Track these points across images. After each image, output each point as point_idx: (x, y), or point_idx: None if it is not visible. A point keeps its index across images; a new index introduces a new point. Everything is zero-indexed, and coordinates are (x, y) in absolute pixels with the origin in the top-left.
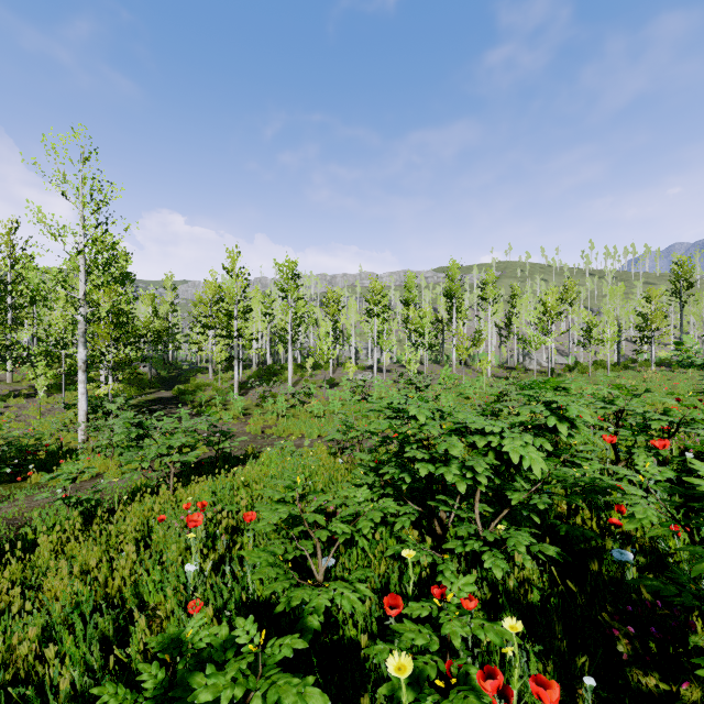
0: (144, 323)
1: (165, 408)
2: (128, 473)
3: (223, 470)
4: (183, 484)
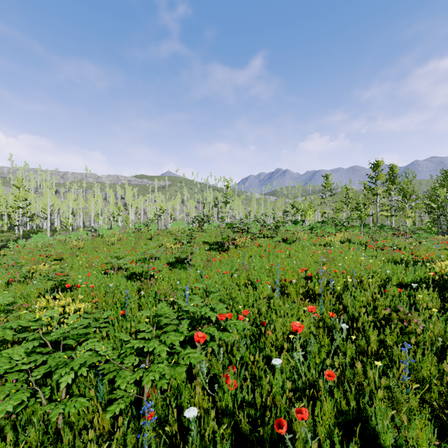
0: None
1: None
2: None
3: None
4: None
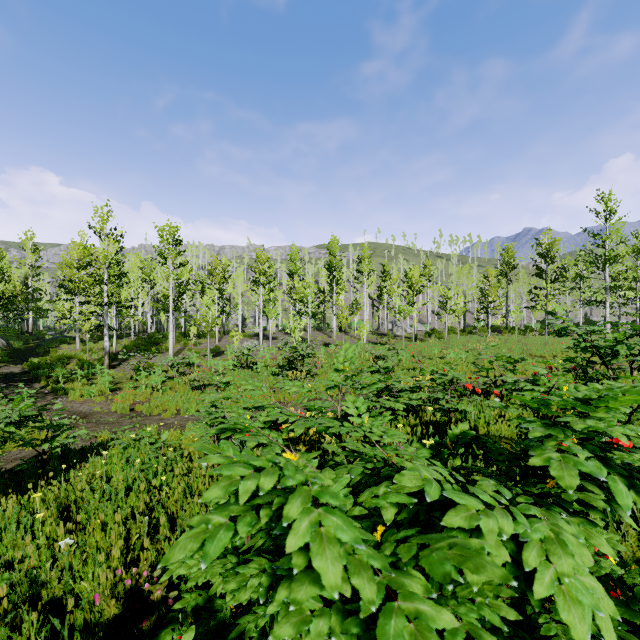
0: None
1: (8, 387)
2: None
3: (54, 474)
4: None
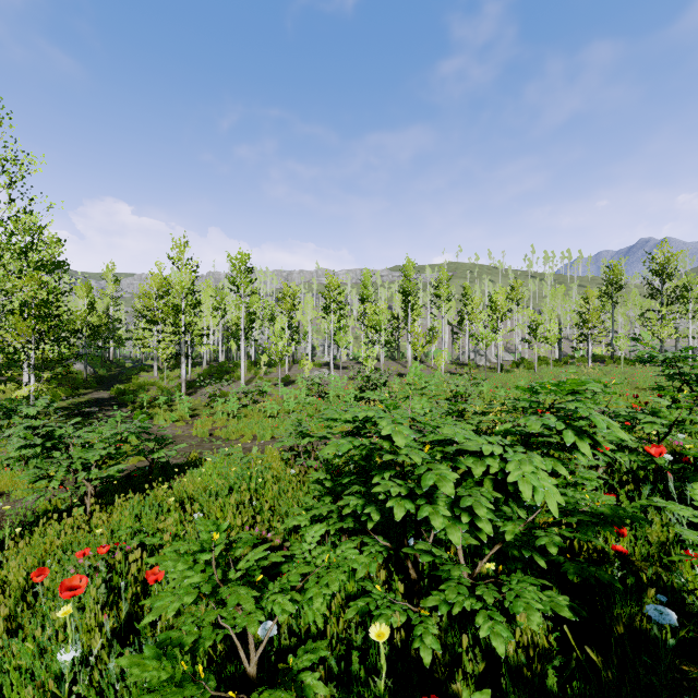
0: (78, 317)
1: (100, 410)
2: (42, 490)
3: (159, 482)
4: (107, 502)
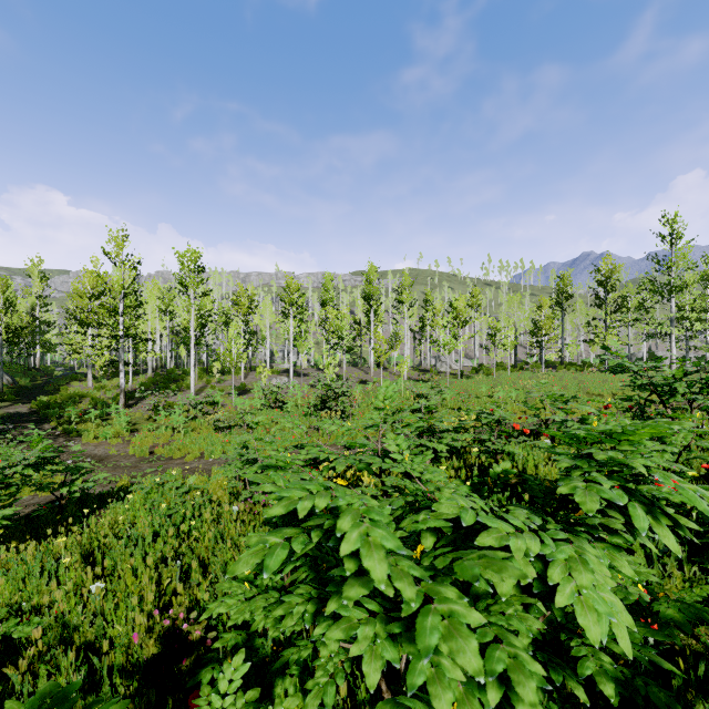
0: None
1: (16, 428)
2: None
3: (72, 521)
4: None
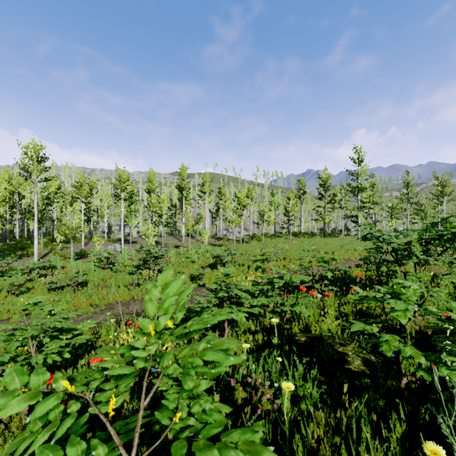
0: None
1: None
2: None
3: None
4: None
